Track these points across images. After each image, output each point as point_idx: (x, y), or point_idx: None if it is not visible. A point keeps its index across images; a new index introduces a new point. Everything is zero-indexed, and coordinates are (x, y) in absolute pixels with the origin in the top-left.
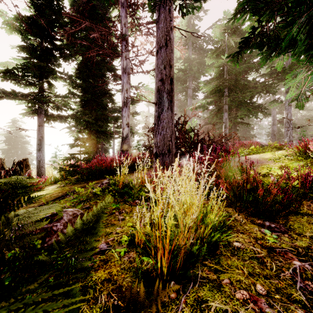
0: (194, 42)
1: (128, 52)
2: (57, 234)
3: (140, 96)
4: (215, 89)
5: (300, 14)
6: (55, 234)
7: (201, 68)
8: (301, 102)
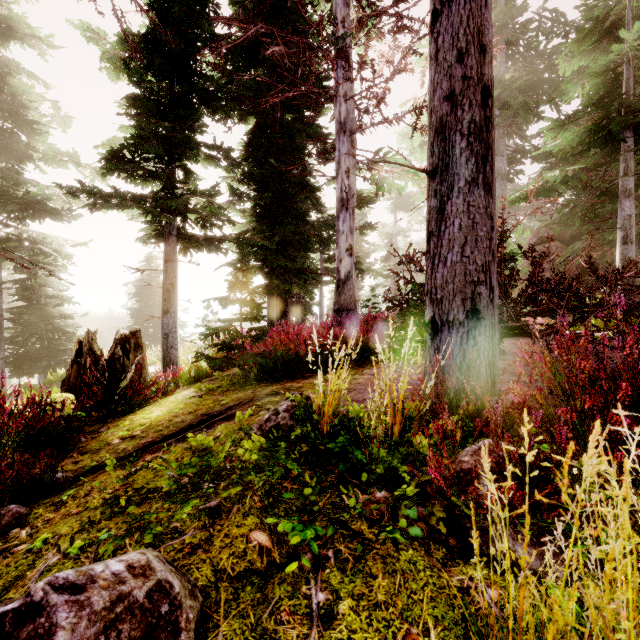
0: (513, 38)
1: (352, 84)
2: None
3: (377, 183)
4: (590, 138)
5: None
6: None
7: (532, 101)
8: None
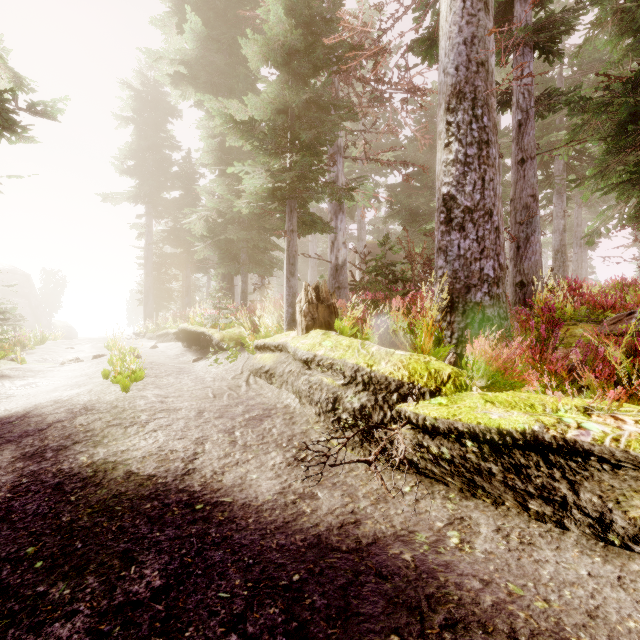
0: None
1: None
2: None
3: None
4: None
5: (619, 153)
6: None
7: None
8: (593, 238)
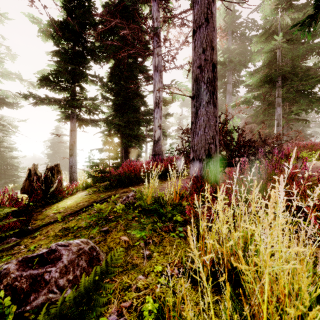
0: (234, 30)
1: (160, 48)
2: (48, 287)
3: (173, 95)
4: (264, 80)
5: None
6: (45, 288)
7: (243, 59)
8: None
